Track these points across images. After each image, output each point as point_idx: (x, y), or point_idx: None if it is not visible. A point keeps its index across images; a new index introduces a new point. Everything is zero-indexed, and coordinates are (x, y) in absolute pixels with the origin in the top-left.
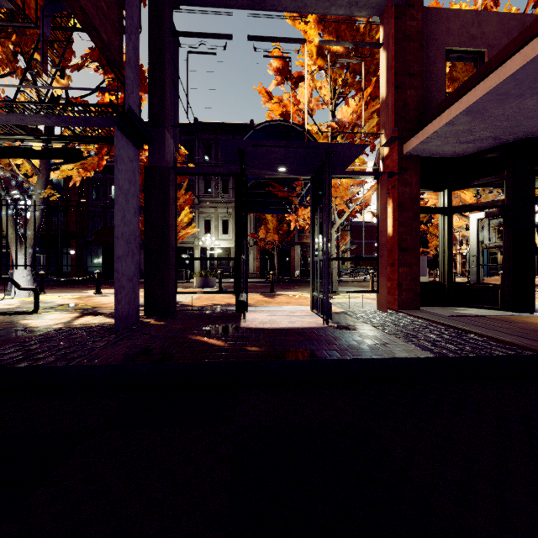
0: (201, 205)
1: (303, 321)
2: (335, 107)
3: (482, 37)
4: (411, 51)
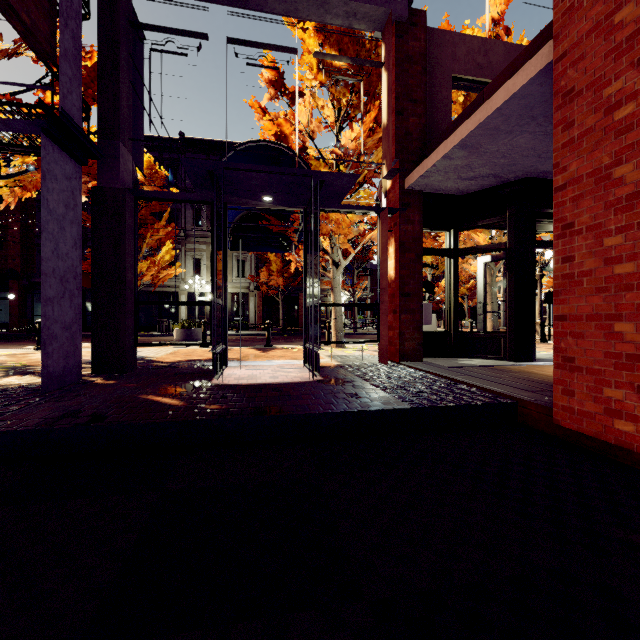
0: (188, 240)
1: (289, 376)
2: (341, 131)
3: (488, 67)
4: (414, 75)
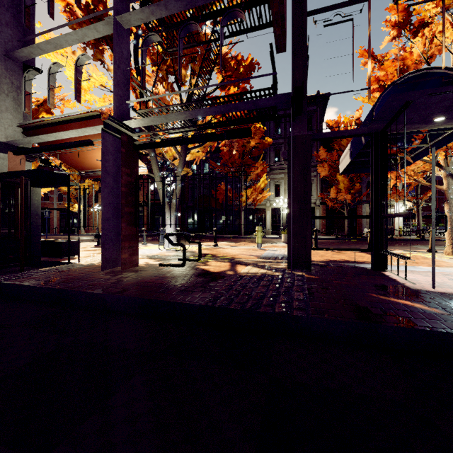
0: (271, 172)
1: None
2: None
3: None
4: None
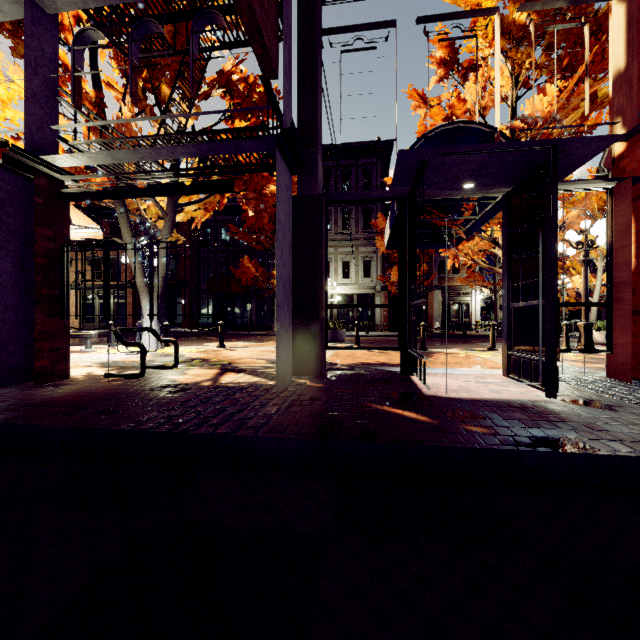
0: None
1: (508, 390)
2: (517, 100)
3: None
4: None
